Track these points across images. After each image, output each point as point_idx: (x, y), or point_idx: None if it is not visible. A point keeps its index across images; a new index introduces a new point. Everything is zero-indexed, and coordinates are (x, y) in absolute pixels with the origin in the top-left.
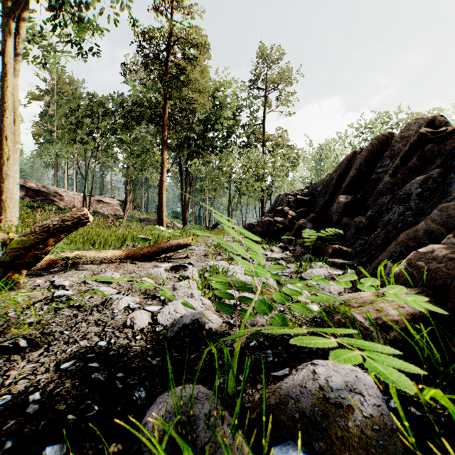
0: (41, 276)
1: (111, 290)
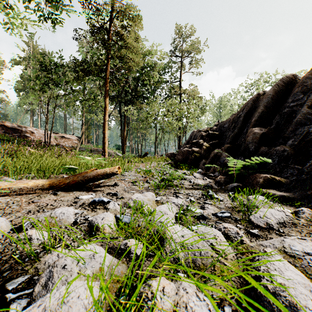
0: None
1: None
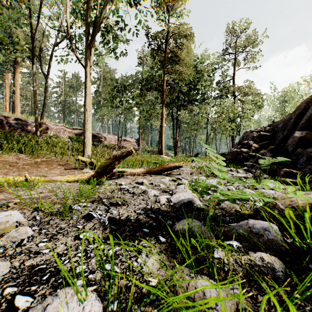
0: (109, 180)
1: (144, 187)
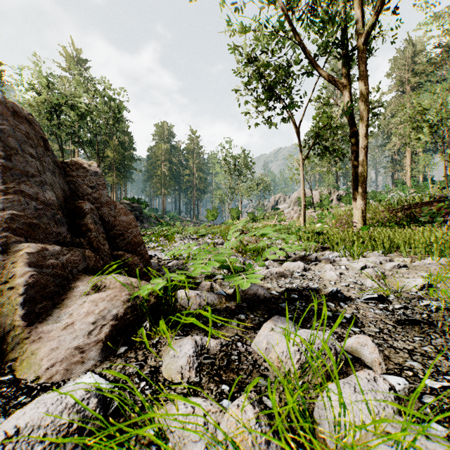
0: None
1: None
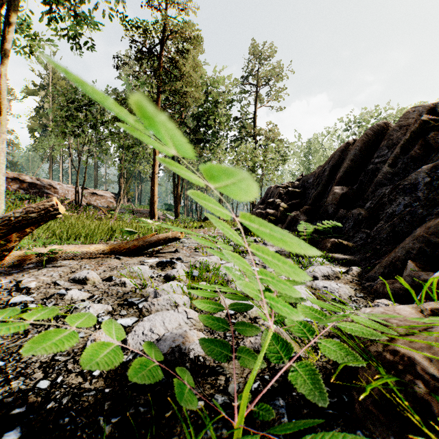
0: (10, 274)
1: (83, 294)
